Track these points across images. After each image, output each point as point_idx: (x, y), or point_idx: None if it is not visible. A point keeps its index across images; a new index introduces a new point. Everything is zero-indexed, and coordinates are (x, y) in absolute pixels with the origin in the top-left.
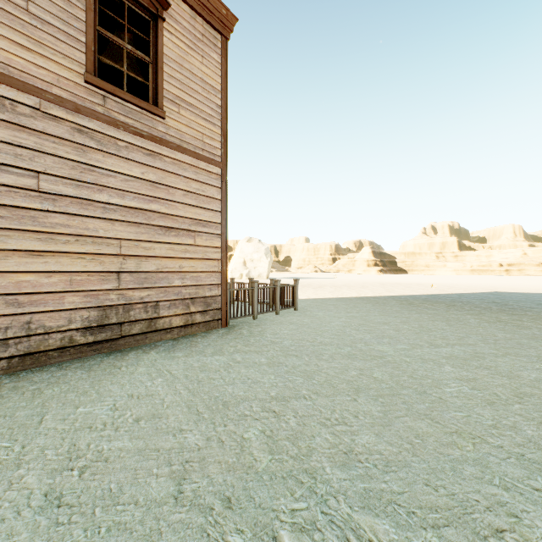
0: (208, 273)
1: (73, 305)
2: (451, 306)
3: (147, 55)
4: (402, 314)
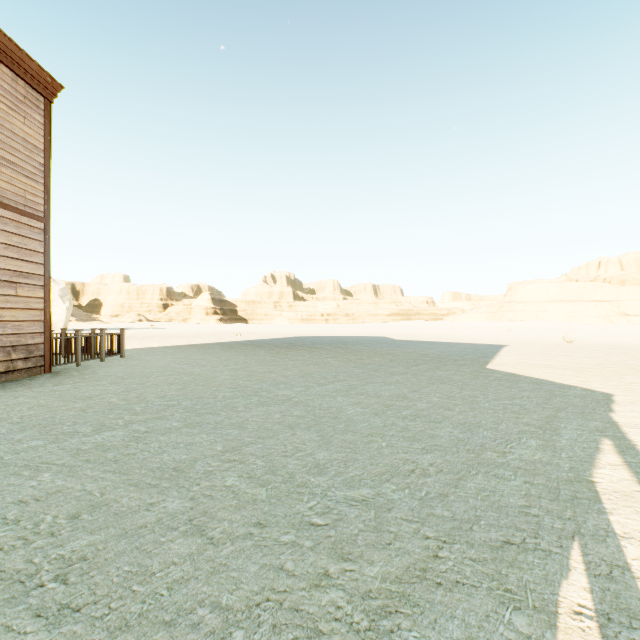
0: (31, 322)
1: None
2: (259, 347)
3: None
4: (219, 353)
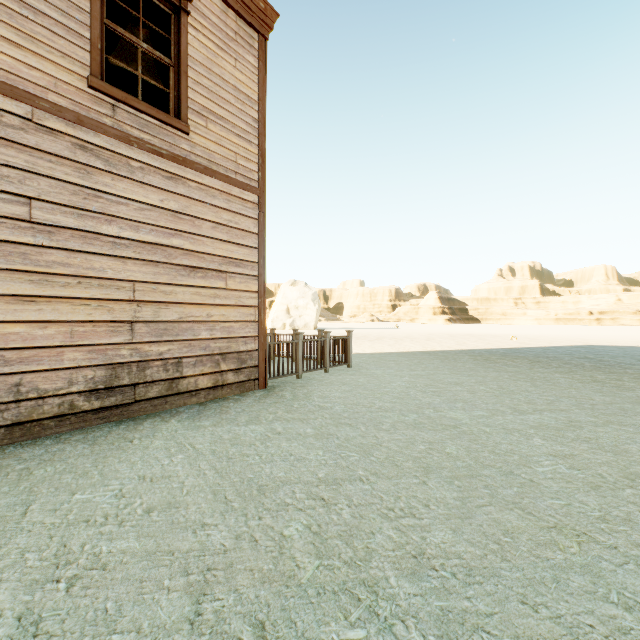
0: (243, 322)
1: (74, 362)
2: (536, 363)
3: (168, 56)
4: (477, 372)
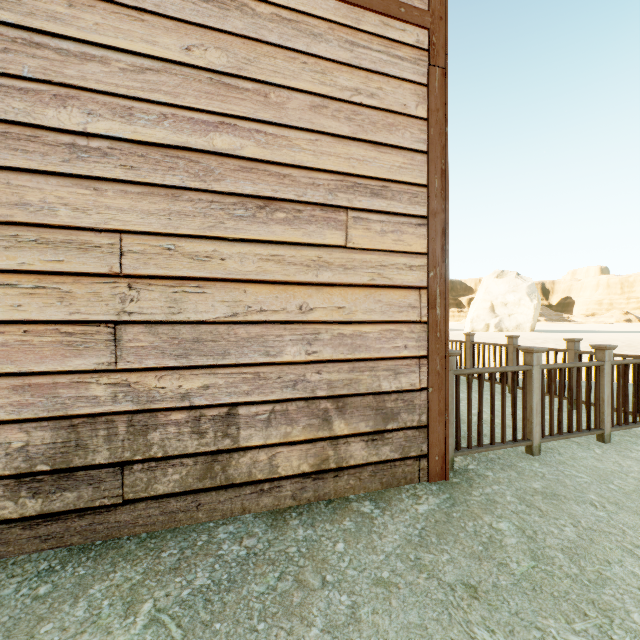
0: (388, 325)
1: None
2: None
3: None
4: None
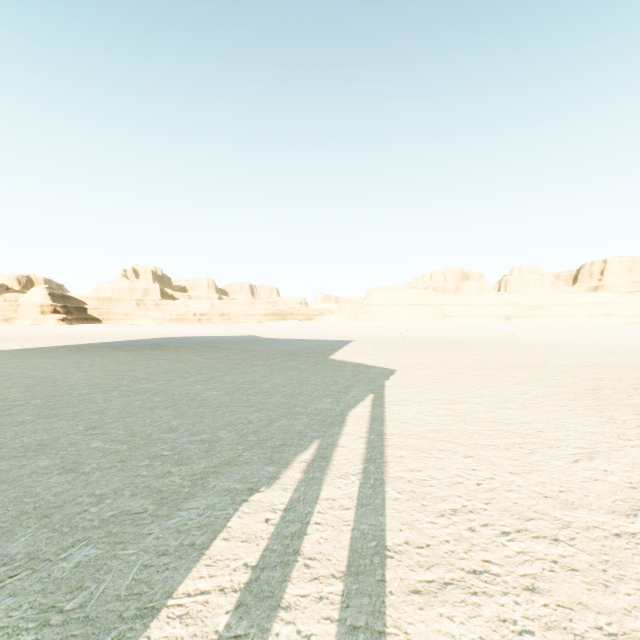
0: None
1: None
2: (117, 349)
3: None
4: (67, 357)
